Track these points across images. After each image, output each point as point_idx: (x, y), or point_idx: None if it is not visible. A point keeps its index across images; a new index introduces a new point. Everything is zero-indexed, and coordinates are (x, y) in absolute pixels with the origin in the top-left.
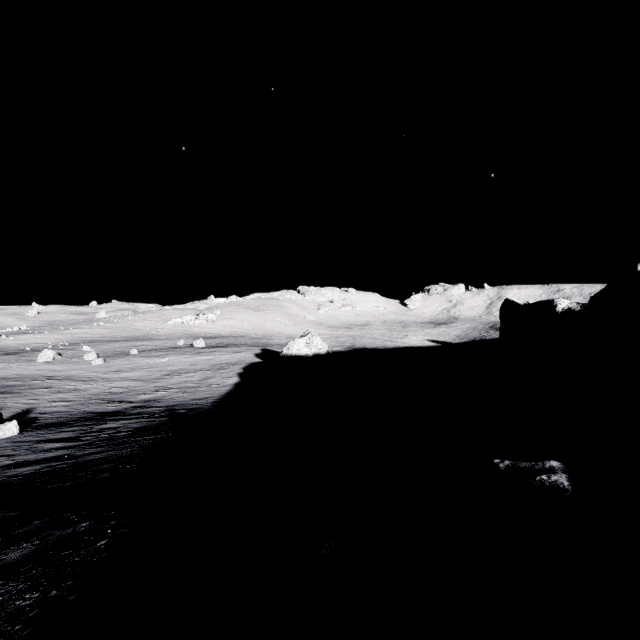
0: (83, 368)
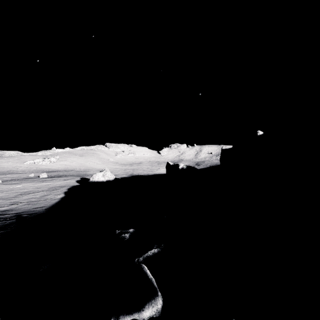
0: None
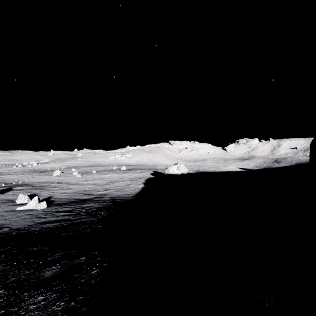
0: (72, 179)
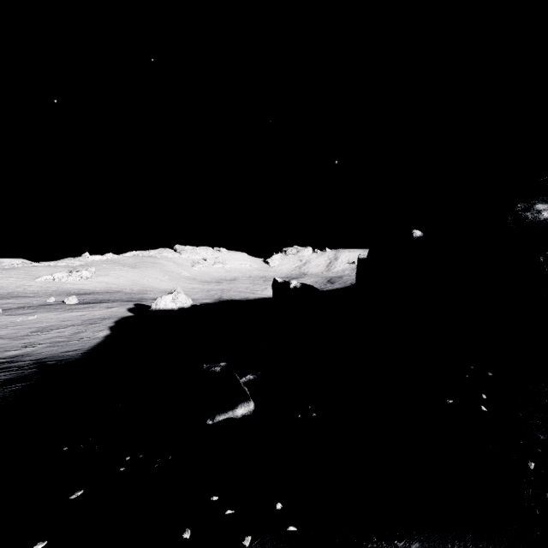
0: None
